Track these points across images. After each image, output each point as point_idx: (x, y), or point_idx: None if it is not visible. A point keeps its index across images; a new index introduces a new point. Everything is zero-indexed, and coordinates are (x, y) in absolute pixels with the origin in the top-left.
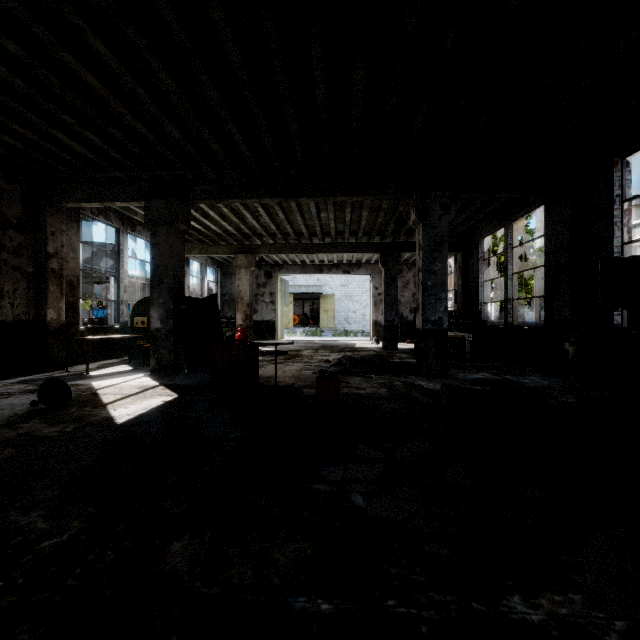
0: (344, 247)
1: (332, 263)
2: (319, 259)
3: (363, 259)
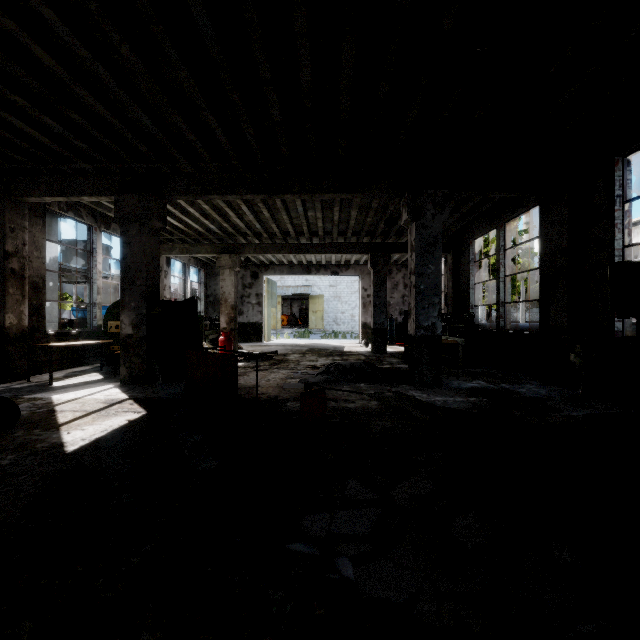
0: (332, 247)
1: (320, 264)
2: (307, 259)
3: (352, 260)
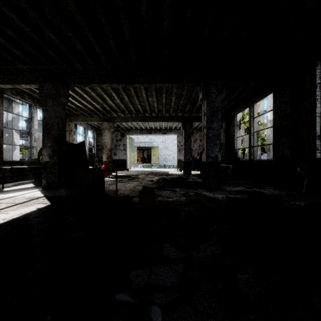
0: (162, 118)
1: (156, 129)
2: (149, 126)
3: (173, 126)
